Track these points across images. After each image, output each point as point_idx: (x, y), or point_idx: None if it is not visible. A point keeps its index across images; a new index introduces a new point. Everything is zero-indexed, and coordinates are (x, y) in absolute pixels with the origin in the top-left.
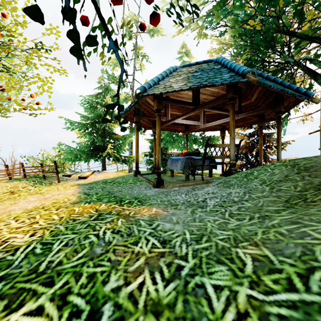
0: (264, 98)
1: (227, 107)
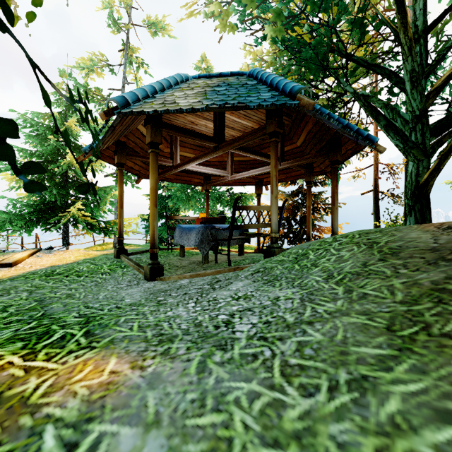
0: (314, 142)
1: (264, 151)
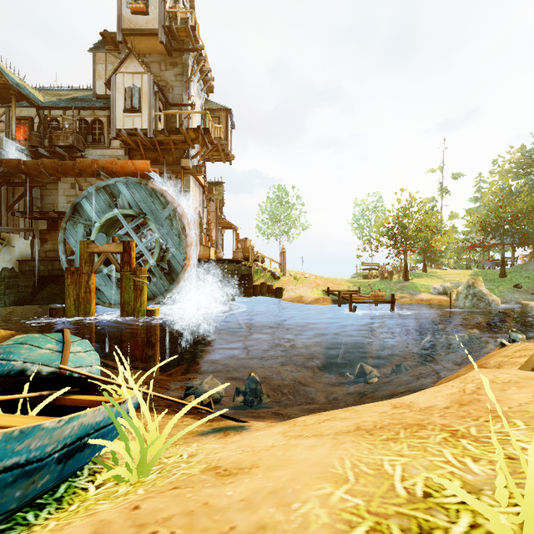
0: None
1: None
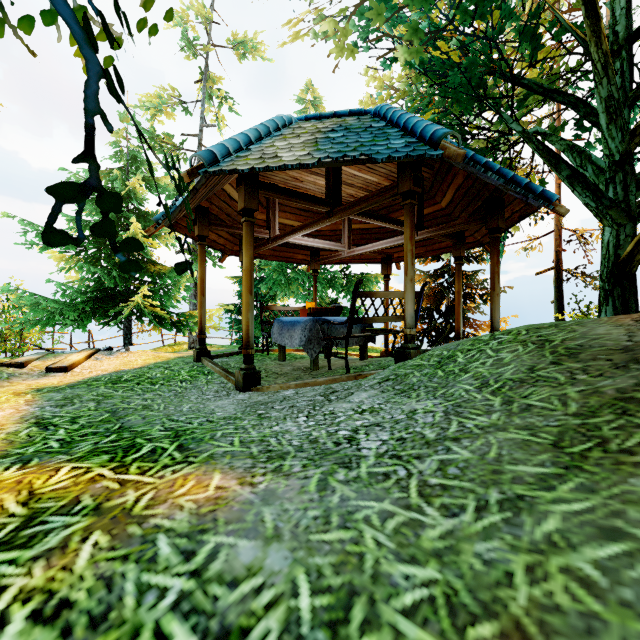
0: (466, 201)
1: (395, 215)
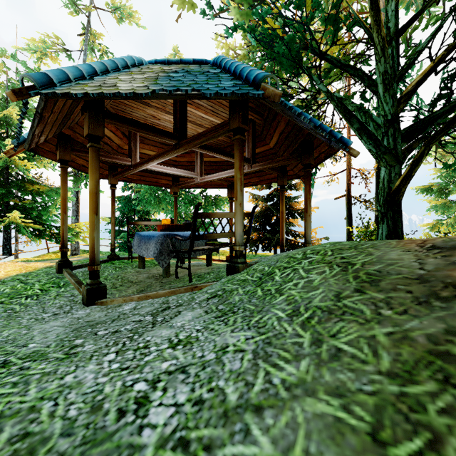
0: (287, 143)
1: None
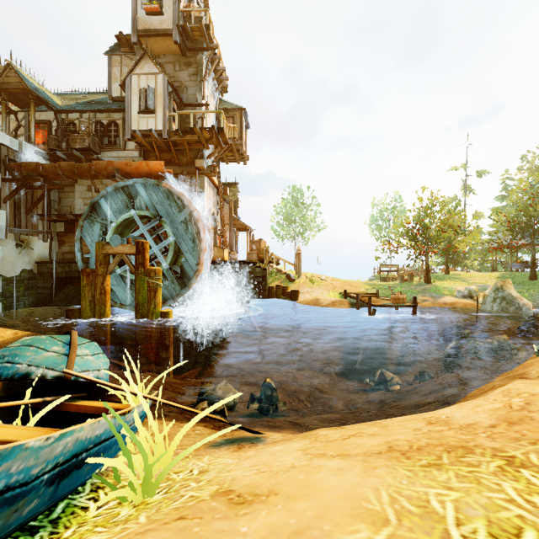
0: None
1: None
